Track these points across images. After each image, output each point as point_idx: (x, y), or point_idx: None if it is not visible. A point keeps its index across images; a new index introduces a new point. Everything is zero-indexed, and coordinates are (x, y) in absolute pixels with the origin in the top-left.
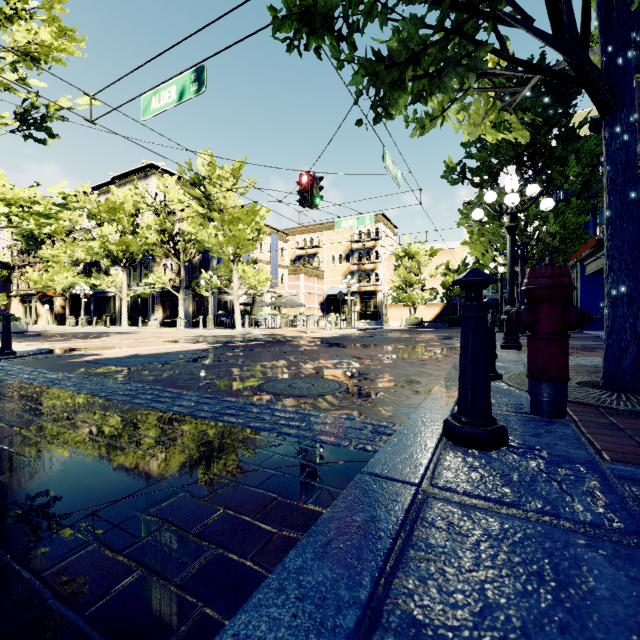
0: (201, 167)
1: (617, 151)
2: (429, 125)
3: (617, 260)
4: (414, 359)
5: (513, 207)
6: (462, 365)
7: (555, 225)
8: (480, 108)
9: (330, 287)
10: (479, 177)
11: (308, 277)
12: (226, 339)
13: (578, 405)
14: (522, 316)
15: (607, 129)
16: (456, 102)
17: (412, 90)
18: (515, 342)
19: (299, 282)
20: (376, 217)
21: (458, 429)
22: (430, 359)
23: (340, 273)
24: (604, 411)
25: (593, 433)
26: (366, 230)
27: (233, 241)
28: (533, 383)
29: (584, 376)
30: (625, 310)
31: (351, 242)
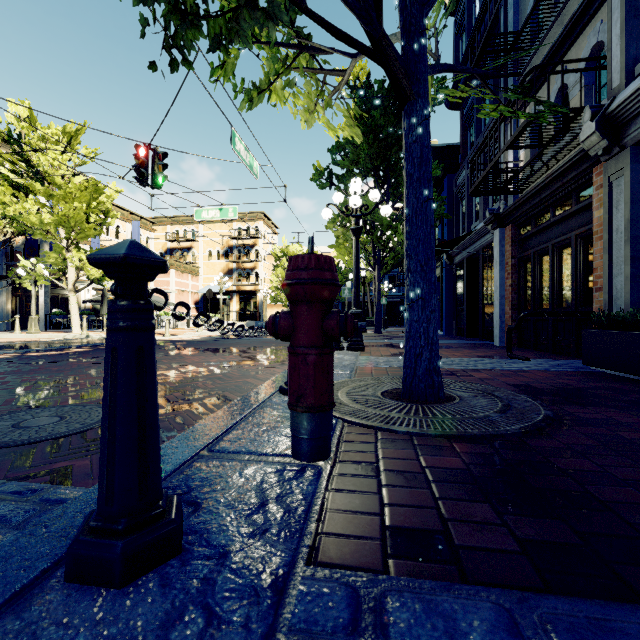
0: (13, 120)
1: (414, 144)
2: (257, 98)
3: (414, 260)
4: (255, 366)
5: (358, 210)
6: (102, 417)
7: (402, 235)
8: (312, 92)
9: (207, 285)
10: (344, 184)
11: (180, 273)
12: (39, 346)
13: (364, 427)
14: (279, 322)
15: (406, 119)
16: (282, 75)
17: (208, 31)
18: (359, 344)
19: (169, 278)
20: (256, 215)
21: (72, 547)
22: (273, 365)
23: (218, 270)
24: (386, 434)
25: (348, 482)
26: (246, 227)
27: (65, 222)
28: (291, 414)
29: (395, 382)
30: (420, 314)
31: (222, 237)
